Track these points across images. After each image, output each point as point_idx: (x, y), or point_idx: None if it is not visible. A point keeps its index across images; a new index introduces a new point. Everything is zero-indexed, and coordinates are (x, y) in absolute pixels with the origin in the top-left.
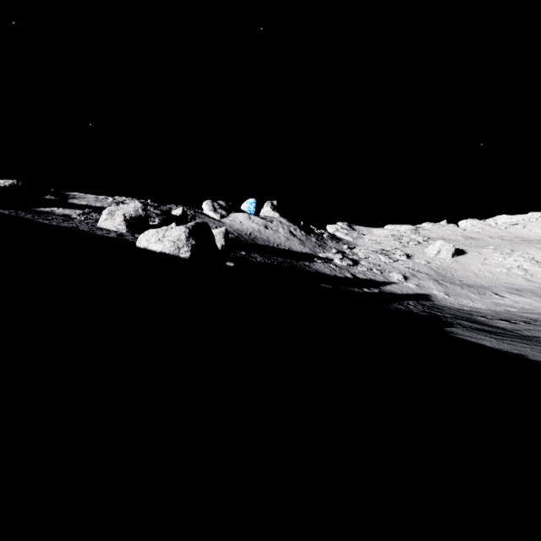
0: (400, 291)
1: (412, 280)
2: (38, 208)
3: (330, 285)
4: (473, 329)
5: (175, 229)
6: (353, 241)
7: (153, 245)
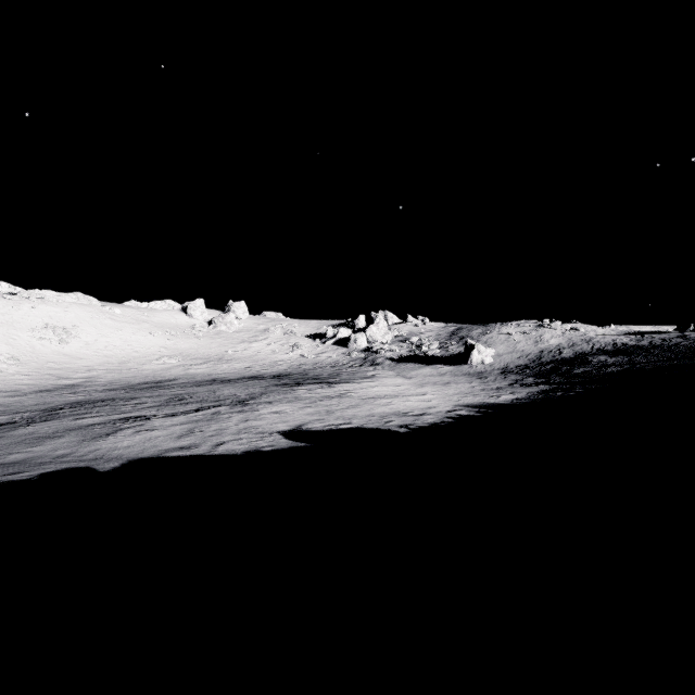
0: None
1: None
2: None
3: None
4: None
5: None
6: None
7: None
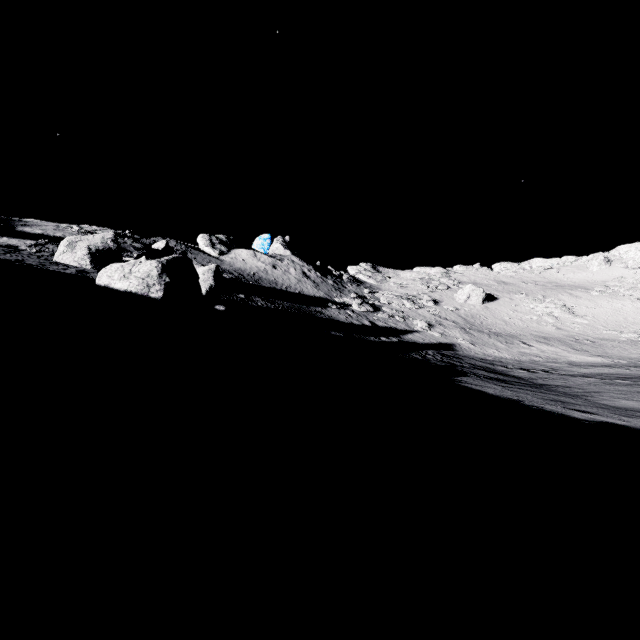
0: (422, 340)
1: (437, 328)
2: None
3: (341, 333)
4: (487, 378)
5: (145, 264)
6: (377, 284)
7: (116, 282)
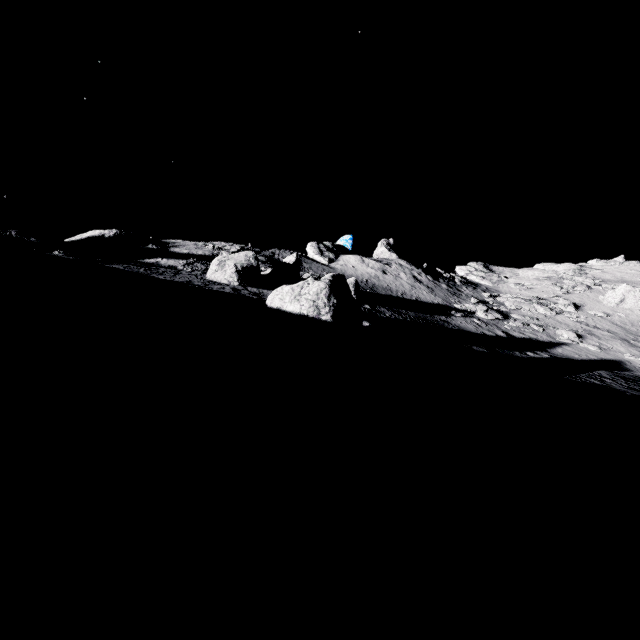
0: (577, 355)
1: (589, 339)
2: (143, 259)
3: (483, 348)
4: None
5: (313, 285)
6: (493, 286)
7: (288, 305)
